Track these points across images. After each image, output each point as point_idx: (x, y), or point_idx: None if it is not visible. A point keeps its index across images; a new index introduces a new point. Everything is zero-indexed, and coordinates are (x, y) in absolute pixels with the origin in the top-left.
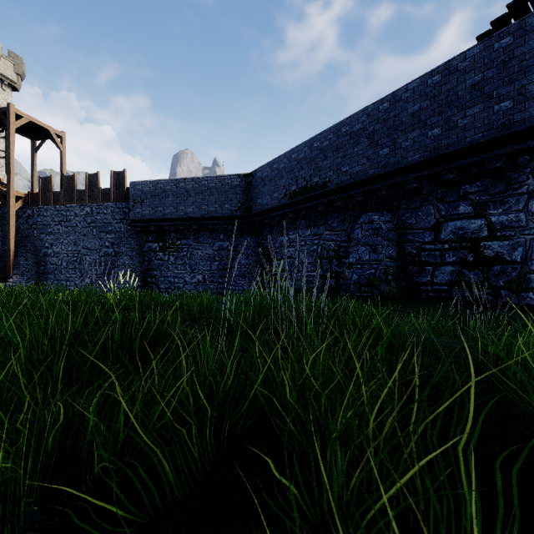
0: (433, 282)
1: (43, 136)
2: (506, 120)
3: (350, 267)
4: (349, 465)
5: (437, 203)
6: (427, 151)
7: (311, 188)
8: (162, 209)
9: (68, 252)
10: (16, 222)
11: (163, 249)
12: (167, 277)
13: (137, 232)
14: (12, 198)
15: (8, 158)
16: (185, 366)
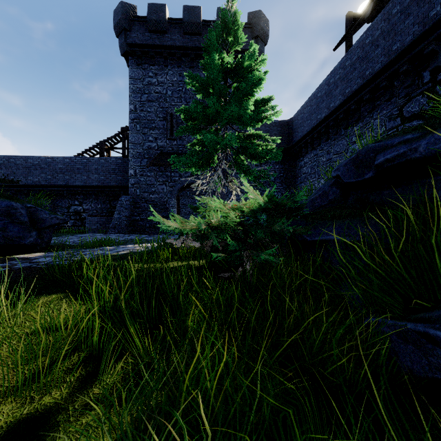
0: (68, 225)
1: None
2: (86, 182)
3: None
4: None
5: (69, 199)
6: (65, 182)
7: (7, 181)
8: None
9: None
10: None
11: None
12: None
13: None
14: None
15: None
16: None
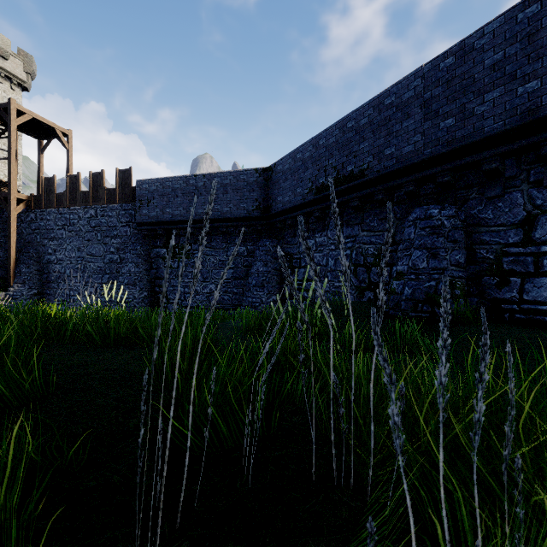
0: (522, 299)
1: (49, 135)
2: None
3: (399, 277)
4: None
5: (529, 188)
6: (516, 115)
7: (344, 179)
8: (170, 209)
9: (71, 259)
10: (19, 227)
11: (172, 255)
12: (176, 286)
13: (144, 236)
14: (13, 200)
15: (9, 157)
16: None
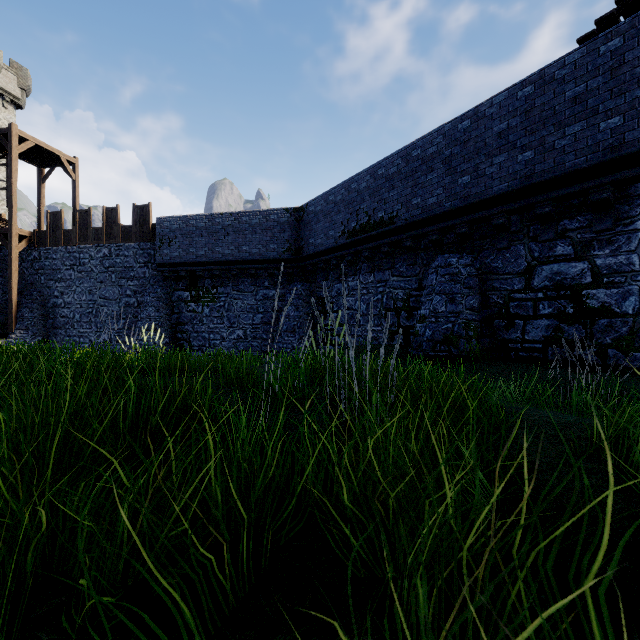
0: (524, 339)
1: (52, 163)
2: (615, 140)
3: (422, 320)
4: (431, 593)
5: (529, 242)
6: (517, 179)
7: (375, 225)
8: (194, 250)
9: (81, 302)
10: (19, 266)
11: (196, 299)
12: (200, 332)
13: (164, 278)
14: (15, 237)
15: (10, 189)
16: (213, 454)
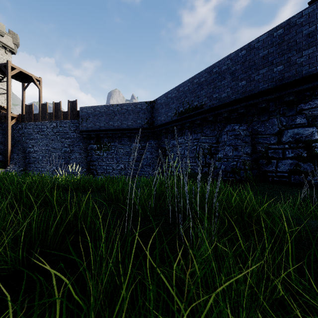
0: (277, 170)
1: (29, 80)
2: None
3: (219, 160)
4: None
5: (280, 117)
6: (273, 81)
7: (192, 109)
8: (99, 123)
9: (42, 150)
10: (12, 132)
11: (100, 149)
12: (102, 166)
13: (84, 138)
14: (9, 117)
15: (7, 93)
16: (58, 312)
